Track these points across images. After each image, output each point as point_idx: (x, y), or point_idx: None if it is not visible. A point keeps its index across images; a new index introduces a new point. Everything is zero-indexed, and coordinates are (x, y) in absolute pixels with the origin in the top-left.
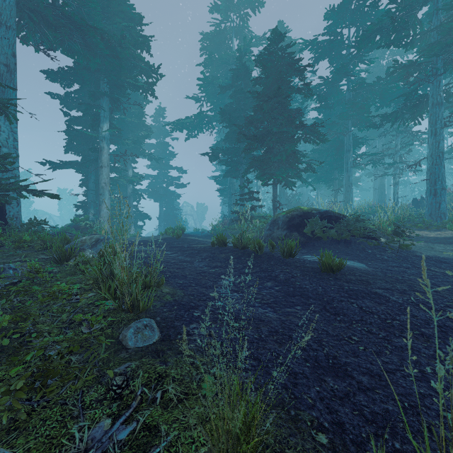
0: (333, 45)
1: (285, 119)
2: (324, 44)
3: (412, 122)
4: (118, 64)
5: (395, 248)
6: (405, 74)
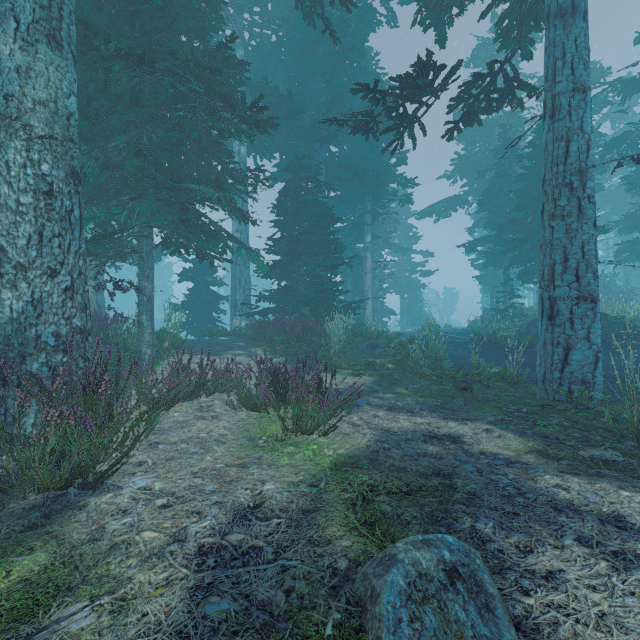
0: None
1: None
2: (635, 78)
3: None
4: (383, 189)
5: None
6: None
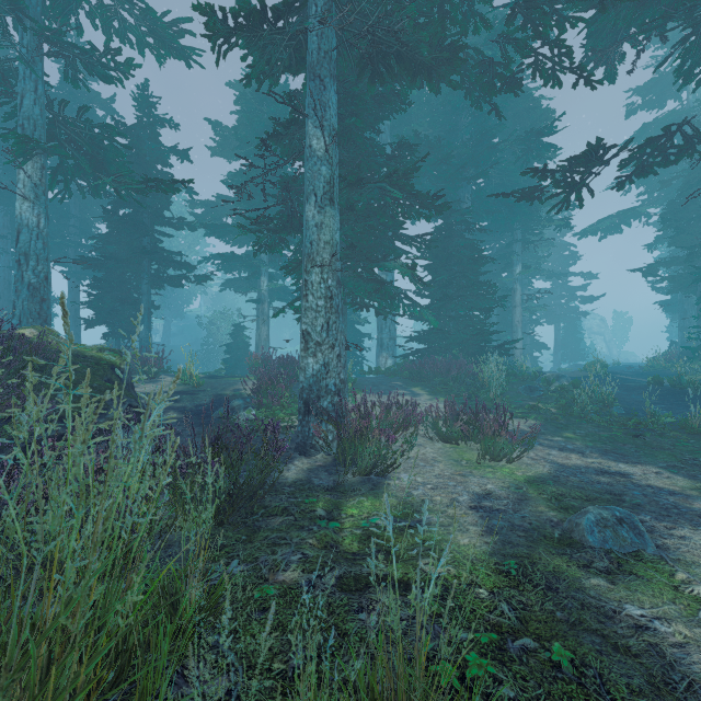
0: None
1: None
2: None
3: None
4: (536, 216)
5: None
6: None
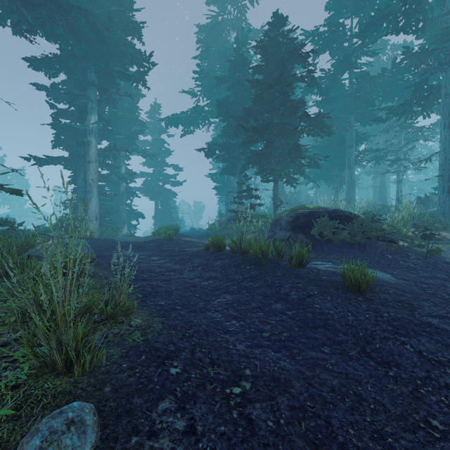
0: (334, 37)
1: (288, 109)
2: (325, 36)
3: (422, 114)
4: (105, 49)
5: (418, 253)
6: (415, 63)
